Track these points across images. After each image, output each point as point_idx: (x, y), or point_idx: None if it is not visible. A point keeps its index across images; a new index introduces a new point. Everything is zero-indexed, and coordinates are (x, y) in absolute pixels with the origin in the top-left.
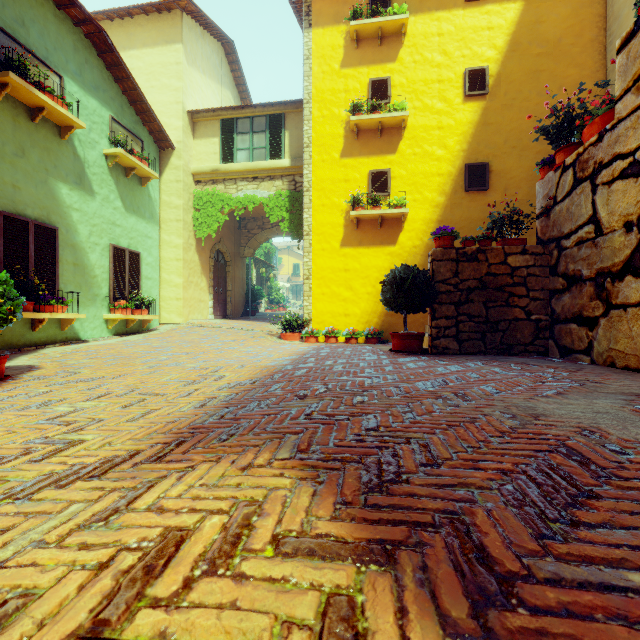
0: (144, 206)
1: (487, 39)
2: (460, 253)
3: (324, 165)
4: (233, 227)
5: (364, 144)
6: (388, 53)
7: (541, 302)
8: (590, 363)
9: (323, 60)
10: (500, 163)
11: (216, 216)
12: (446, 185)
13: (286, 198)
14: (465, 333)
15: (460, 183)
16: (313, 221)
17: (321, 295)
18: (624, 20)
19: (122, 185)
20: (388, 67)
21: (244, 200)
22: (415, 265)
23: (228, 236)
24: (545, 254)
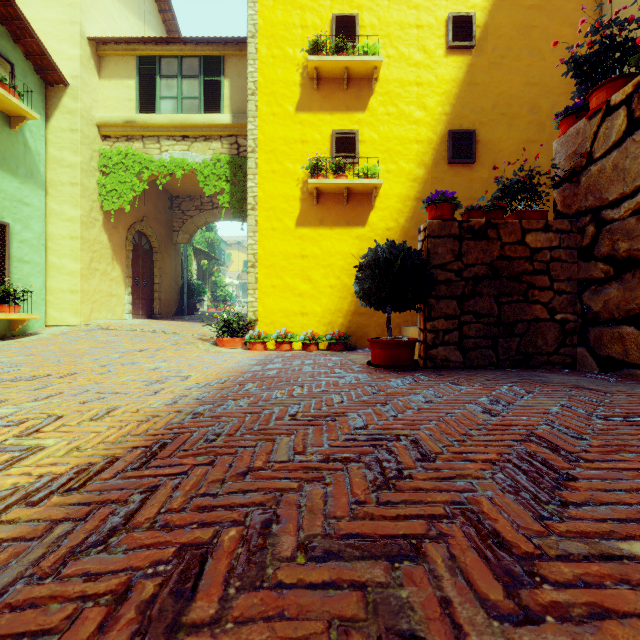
0: (16, 158)
1: None
2: (464, 227)
3: (275, 120)
4: (162, 205)
5: (326, 96)
6: None
7: (568, 296)
8: None
9: None
10: (488, 132)
11: (131, 183)
12: (426, 155)
13: (226, 164)
14: (471, 339)
15: (442, 153)
16: (260, 191)
17: (271, 288)
18: None
19: None
20: (356, 2)
21: (170, 164)
22: (404, 242)
23: (155, 215)
24: (573, 232)
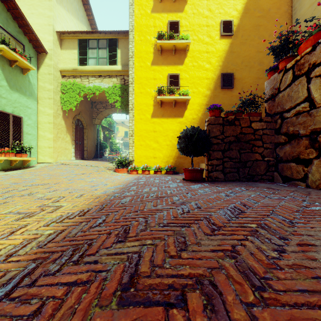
0: (25, 87)
1: (232, 5)
2: (225, 120)
3: (141, 69)
4: (88, 106)
5: (165, 58)
6: (179, 7)
7: (270, 150)
8: (306, 187)
9: (141, 7)
10: (239, 74)
11: (75, 97)
12: (211, 84)
13: (119, 88)
14: (228, 168)
15: (218, 84)
16: (135, 102)
17: (140, 146)
18: (302, 1)
19: (7, 71)
20: (179, 15)
21: (93, 88)
22: (198, 126)
23: (85, 111)
24: (272, 122)
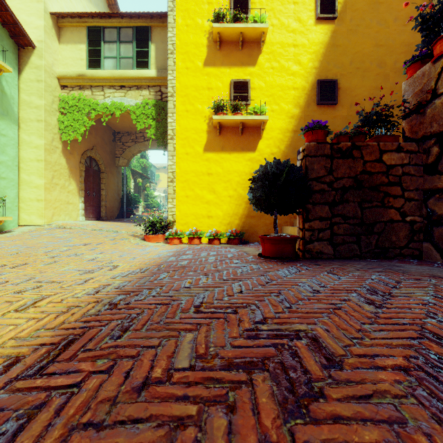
0: None
1: None
2: (334, 149)
3: (188, 72)
4: (107, 138)
5: (226, 55)
6: None
7: (416, 203)
8: None
9: None
10: (346, 81)
11: (82, 120)
12: (300, 98)
13: (152, 107)
14: (340, 236)
15: (312, 97)
16: (177, 126)
17: (185, 197)
18: None
19: None
20: None
21: (111, 106)
22: (288, 160)
23: (102, 146)
24: (420, 152)
